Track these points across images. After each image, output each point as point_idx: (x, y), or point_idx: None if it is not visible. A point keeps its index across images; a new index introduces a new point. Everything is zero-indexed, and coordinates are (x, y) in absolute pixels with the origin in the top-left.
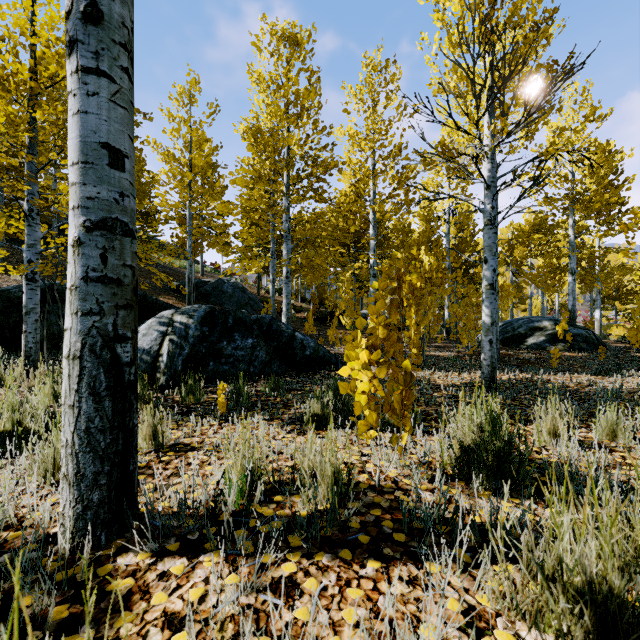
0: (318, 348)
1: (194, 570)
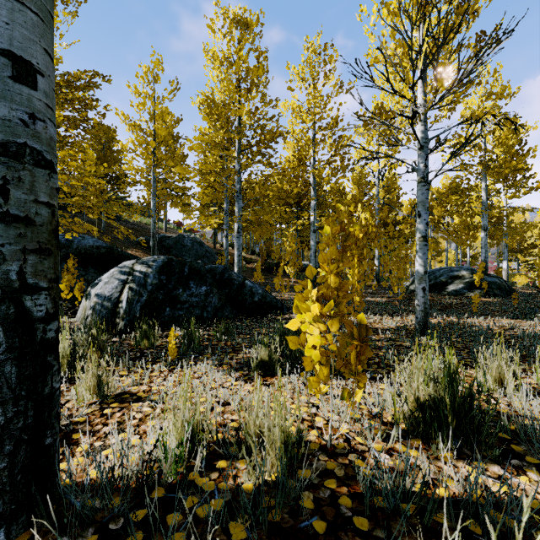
0: (265, 295)
1: None
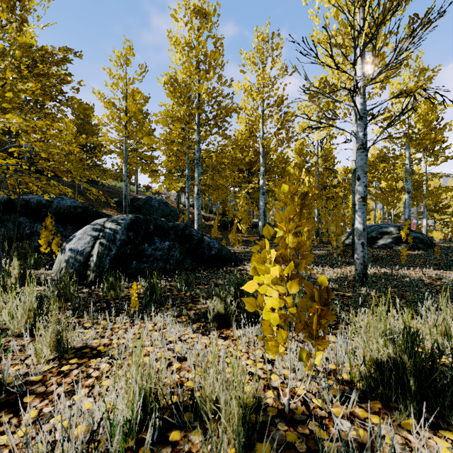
0: (221, 248)
1: None
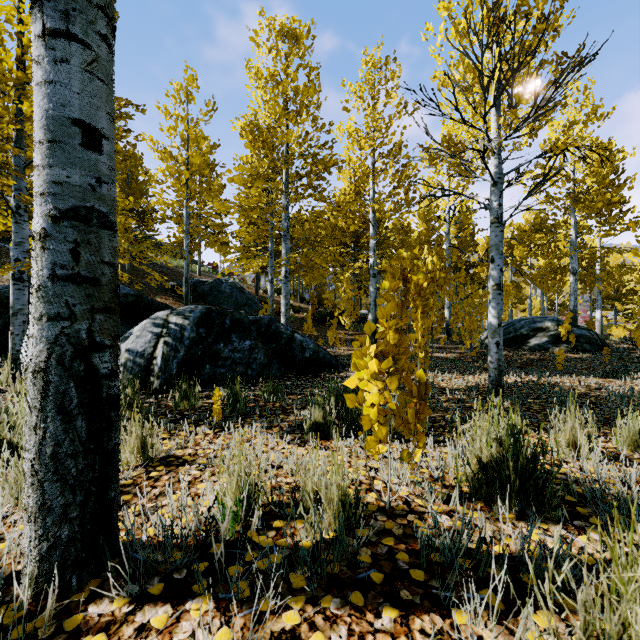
0: (318, 350)
1: (179, 622)
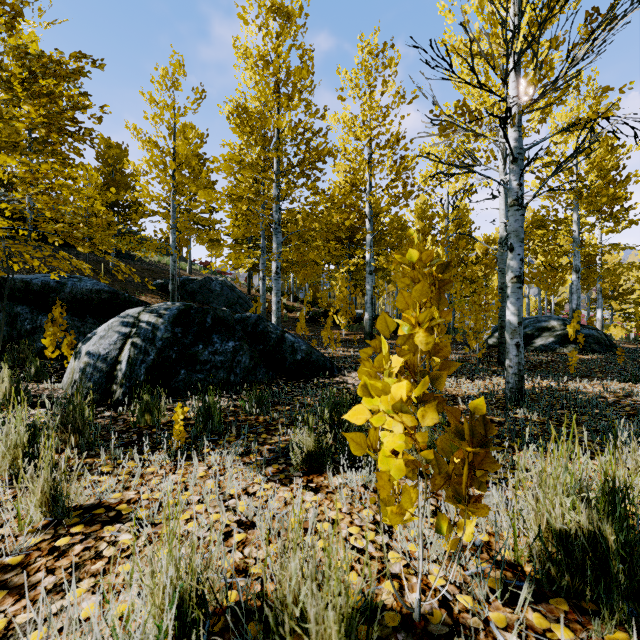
0: (311, 351)
1: None
